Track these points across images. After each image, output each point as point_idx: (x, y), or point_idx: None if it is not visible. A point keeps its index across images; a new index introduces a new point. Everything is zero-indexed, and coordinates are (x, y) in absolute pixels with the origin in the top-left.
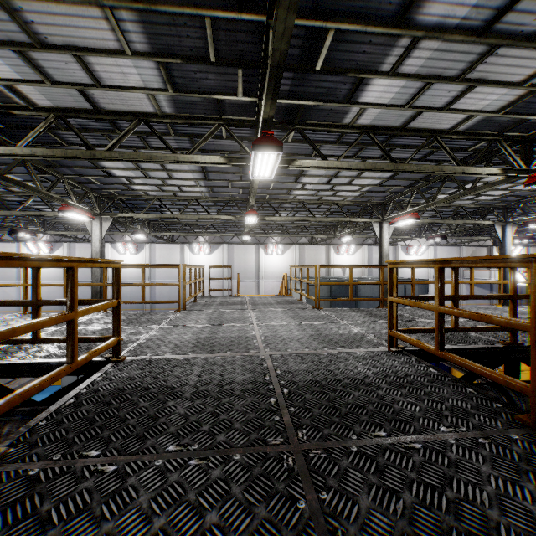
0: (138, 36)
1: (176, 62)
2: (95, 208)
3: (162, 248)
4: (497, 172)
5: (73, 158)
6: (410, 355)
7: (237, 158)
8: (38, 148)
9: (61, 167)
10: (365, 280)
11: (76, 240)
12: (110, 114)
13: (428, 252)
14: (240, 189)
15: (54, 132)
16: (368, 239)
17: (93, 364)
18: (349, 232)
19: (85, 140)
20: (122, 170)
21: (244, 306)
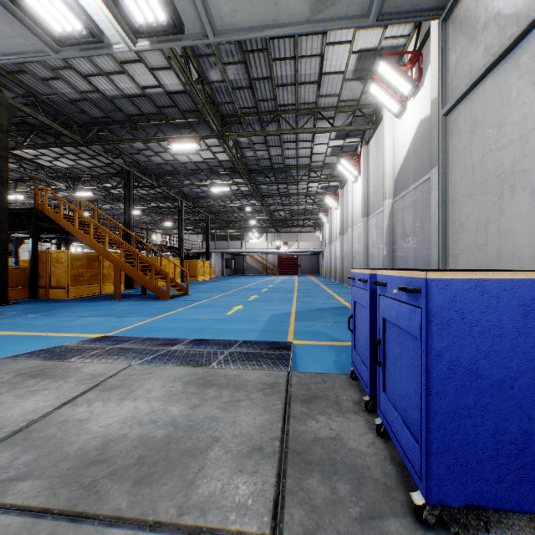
0: None
1: None
2: None
3: None
4: (65, 186)
5: None
6: None
7: None
8: None
9: None
10: None
11: None
12: None
13: None
14: None
15: None
16: None
17: None
18: None
19: None
20: None
21: None
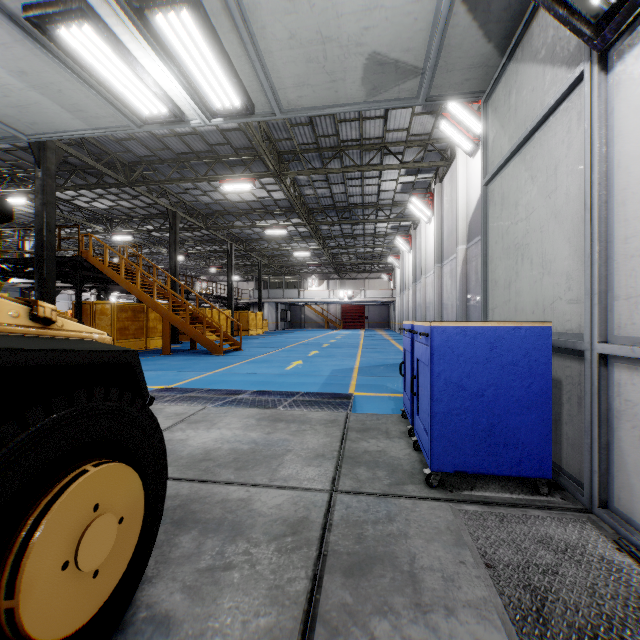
0: None
1: None
2: None
3: None
4: (102, 229)
5: None
6: None
7: None
8: None
9: None
10: None
11: None
12: None
13: None
14: None
15: None
16: None
17: None
18: None
19: None
20: None
21: None
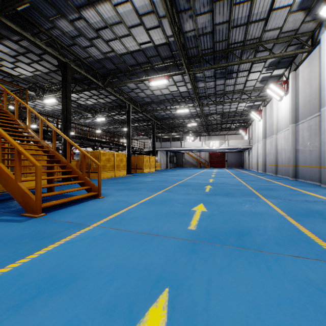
0: None
1: None
2: None
3: None
4: (34, 94)
5: None
6: None
7: None
8: None
9: None
10: None
11: None
12: None
13: None
14: None
15: None
16: None
17: None
18: None
19: None
20: None
21: None
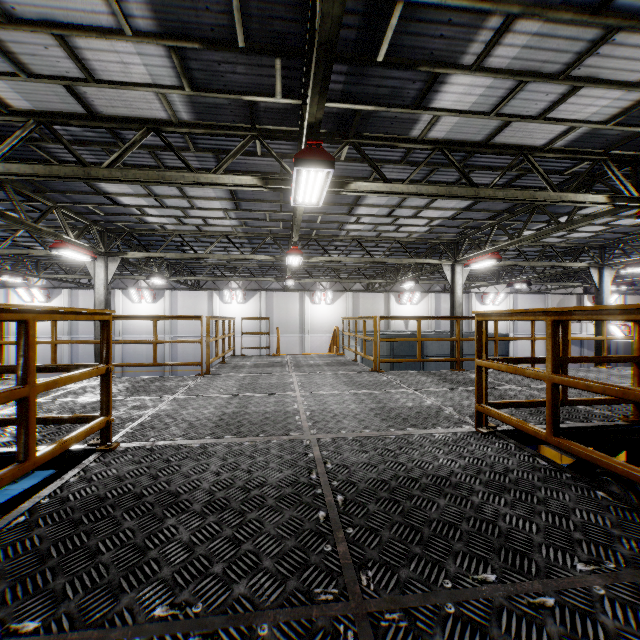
0: (140, 9)
1: (192, 47)
2: (99, 245)
3: (185, 296)
4: (603, 201)
5: (61, 178)
6: (506, 438)
7: (275, 180)
8: (13, 164)
9: (52, 193)
10: (433, 335)
11: (79, 286)
12: (109, 120)
13: (507, 301)
14: (281, 223)
15: (38, 145)
16: (435, 285)
17: (73, 454)
18: (414, 276)
19: (76, 154)
20: (131, 197)
21: (284, 368)
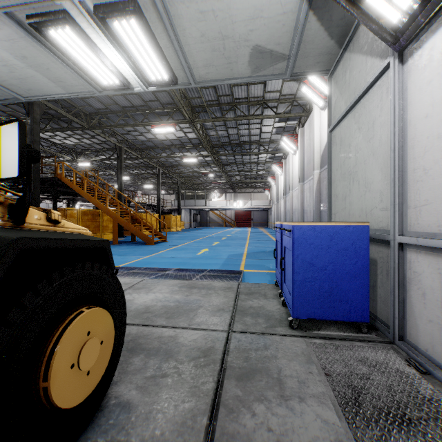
0: None
1: None
2: None
3: None
4: (70, 159)
5: None
6: None
7: None
8: None
9: None
10: None
11: None
12: None
13: None
14: None
15: None
16: None
17: None
18: None
19: None
20: None
21: None
